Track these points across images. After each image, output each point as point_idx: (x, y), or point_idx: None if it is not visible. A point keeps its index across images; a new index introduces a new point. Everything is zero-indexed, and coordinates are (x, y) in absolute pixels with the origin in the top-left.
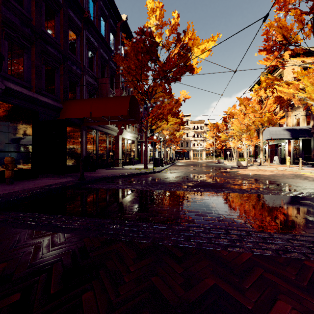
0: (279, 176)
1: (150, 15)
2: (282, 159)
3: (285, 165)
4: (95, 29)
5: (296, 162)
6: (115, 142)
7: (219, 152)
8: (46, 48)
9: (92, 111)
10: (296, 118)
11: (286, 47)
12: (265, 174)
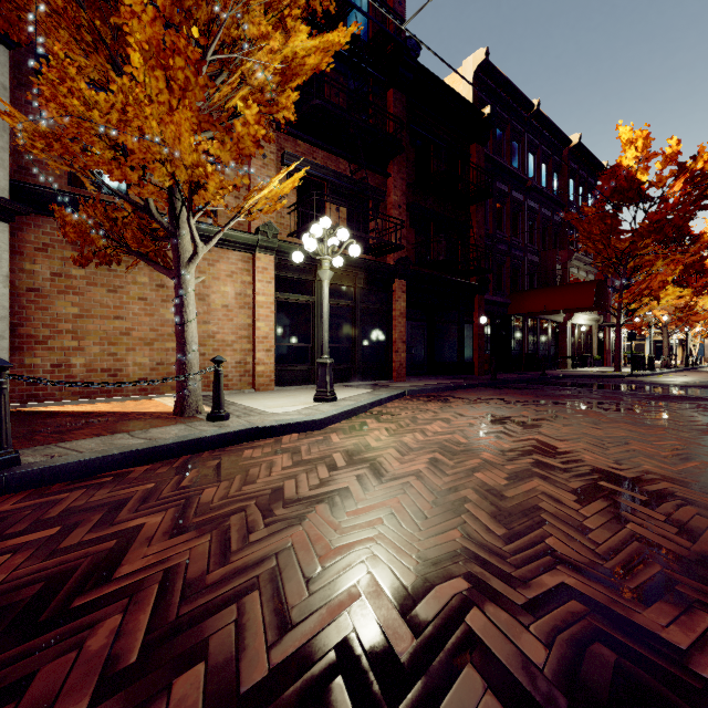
0: None
1: (625, 149)
2: None
3: None
4: (537, 190)
5: None
6: (559, 332)
7: None
8: (499, 249)
9: (547, 304)
10: None
11: None
12: None
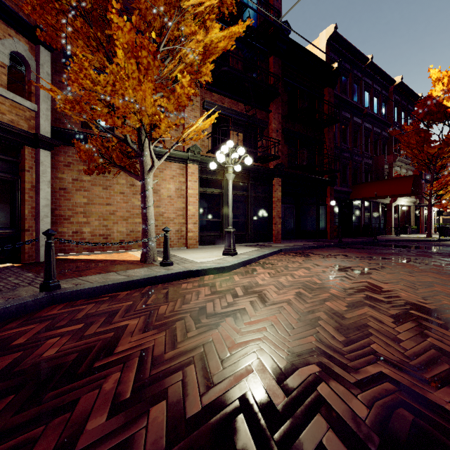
0: None
1: (435, 84)
2: None
3: None
4: (371, 115)
5: None
6: (386, 210)
7: None
8: (344, 156)
9: (377, 192)
10: None
11: None
12: None
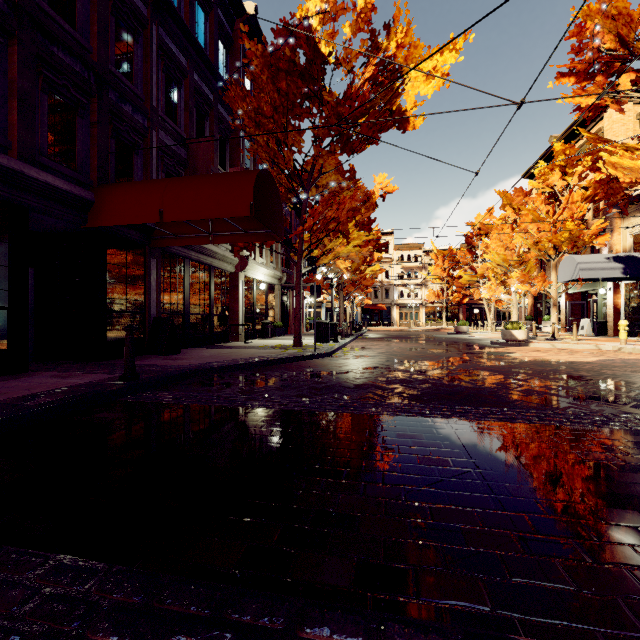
0: (620, 366)
1: None
2: (600, 325)
3: (610, 338)
4: (182, 25)
5: (632, 331)
6: (229, 287)
7: (455, 311)
8: (51, 53)
9: (166, 207)
10: (633, 234)
11: (624, 64)
12: (581, 362)
